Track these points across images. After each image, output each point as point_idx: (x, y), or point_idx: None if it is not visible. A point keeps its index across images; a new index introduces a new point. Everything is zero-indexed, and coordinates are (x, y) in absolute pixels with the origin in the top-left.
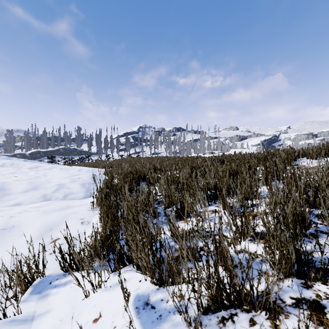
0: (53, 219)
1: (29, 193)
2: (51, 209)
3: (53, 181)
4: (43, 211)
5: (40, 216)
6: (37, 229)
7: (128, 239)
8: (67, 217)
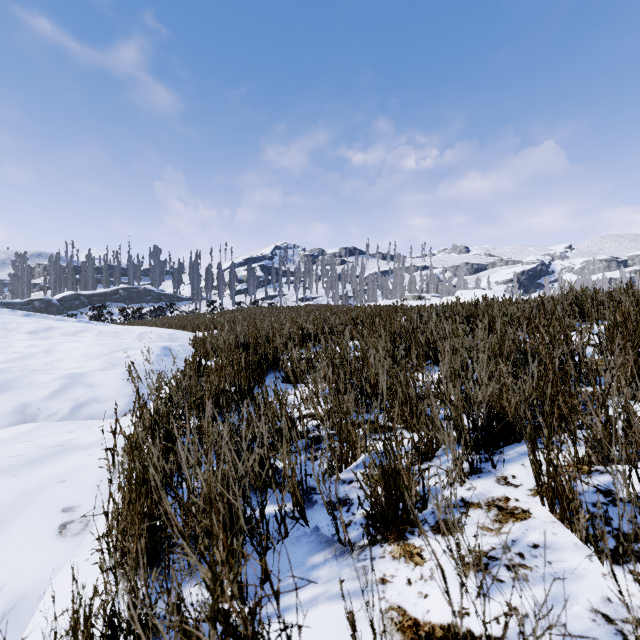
0: None
1: None
2: None
3: (63, 365)
4: None
5: None
6: None
7: None
8: (25, 501)
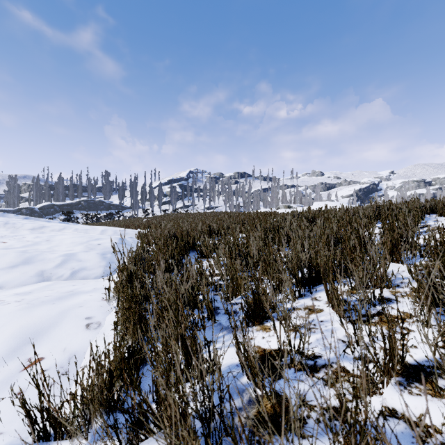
0: (39, 319)
1: (18, 268)
2: (43, 300)
3: (59, 249)
4: (29, 303)
5: (19, 314)
6: (8, 338)
7: (157, 381)
8: (64, 314)
